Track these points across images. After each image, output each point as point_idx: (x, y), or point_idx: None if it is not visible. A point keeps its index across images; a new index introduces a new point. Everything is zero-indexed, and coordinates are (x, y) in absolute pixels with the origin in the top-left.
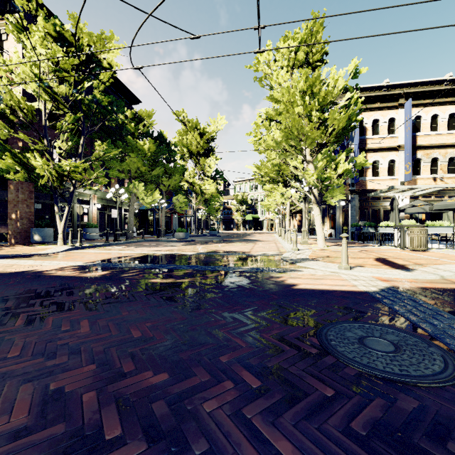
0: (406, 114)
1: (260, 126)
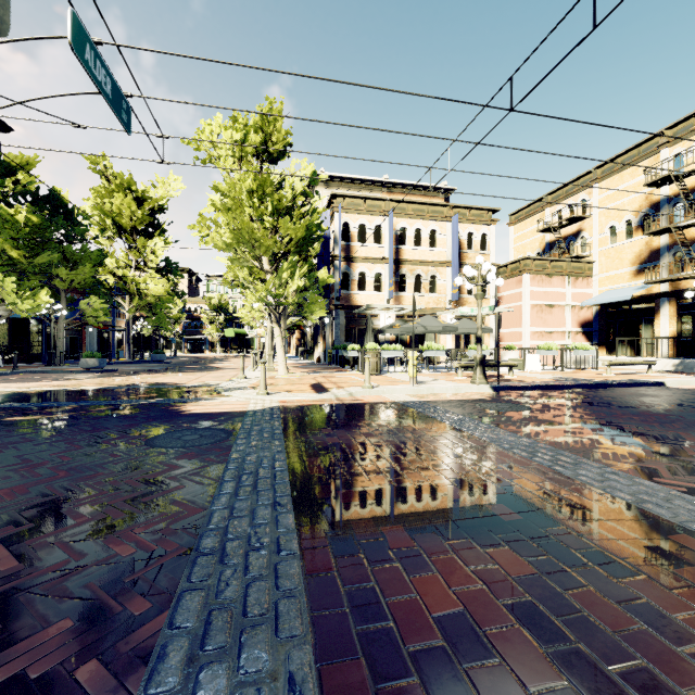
0: (390, 224)
1: (207, 219)
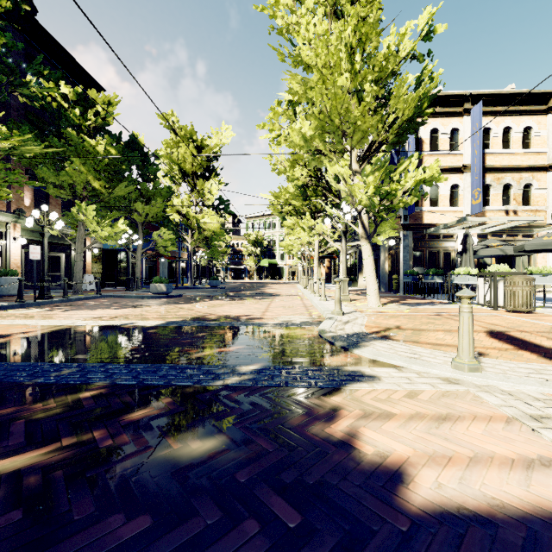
0: (474, 123)
1: (279, 113)
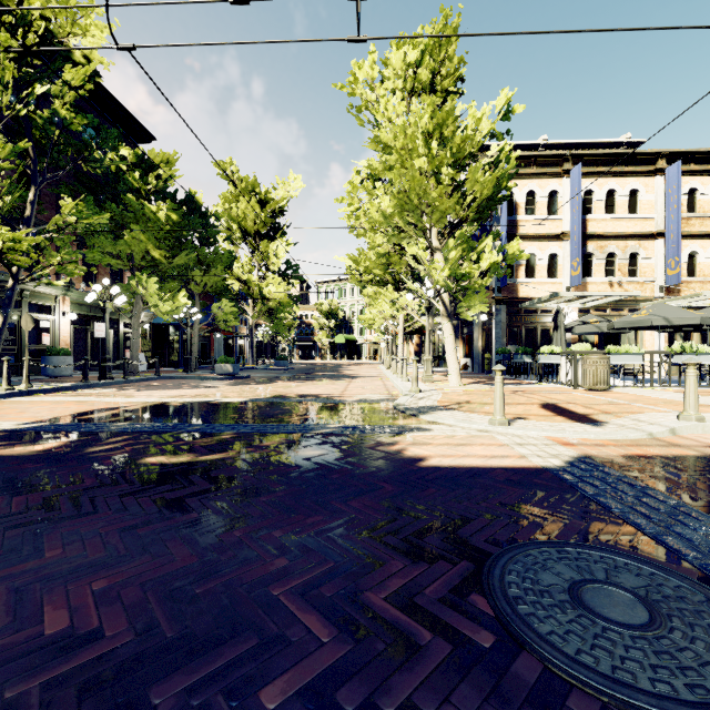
0: (573, 187)
1: (358, 187)
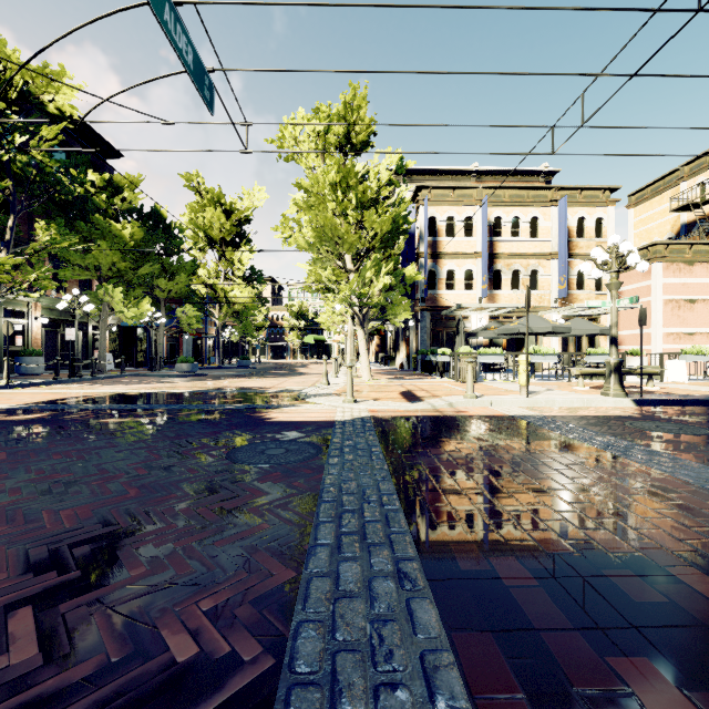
0: (483, 214)
1: (290, 219)
